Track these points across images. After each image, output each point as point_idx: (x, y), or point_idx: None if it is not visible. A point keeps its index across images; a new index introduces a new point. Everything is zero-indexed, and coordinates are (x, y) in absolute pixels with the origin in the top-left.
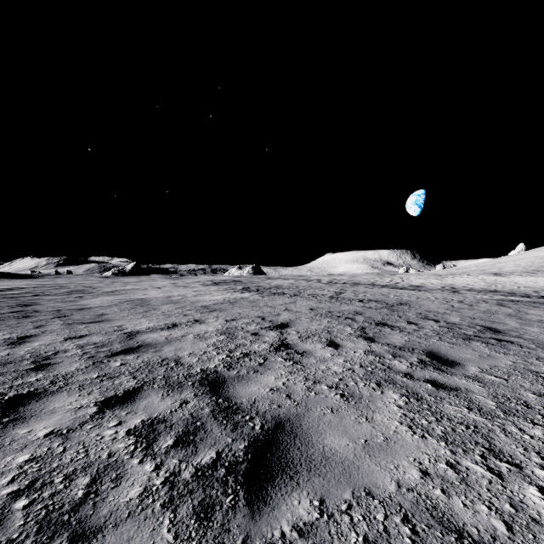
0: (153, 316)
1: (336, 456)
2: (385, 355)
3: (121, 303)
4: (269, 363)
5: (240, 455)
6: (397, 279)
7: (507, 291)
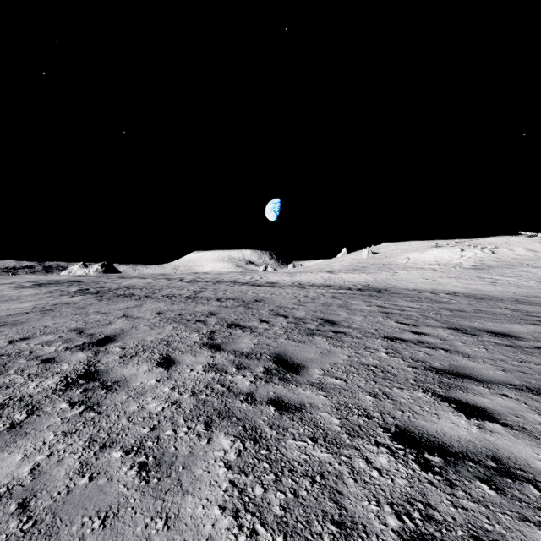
0: None
1: None
2: (228, 369)
3: None
4: (33, 419)
5: None
6: (257, 276)
7: (337, 285)
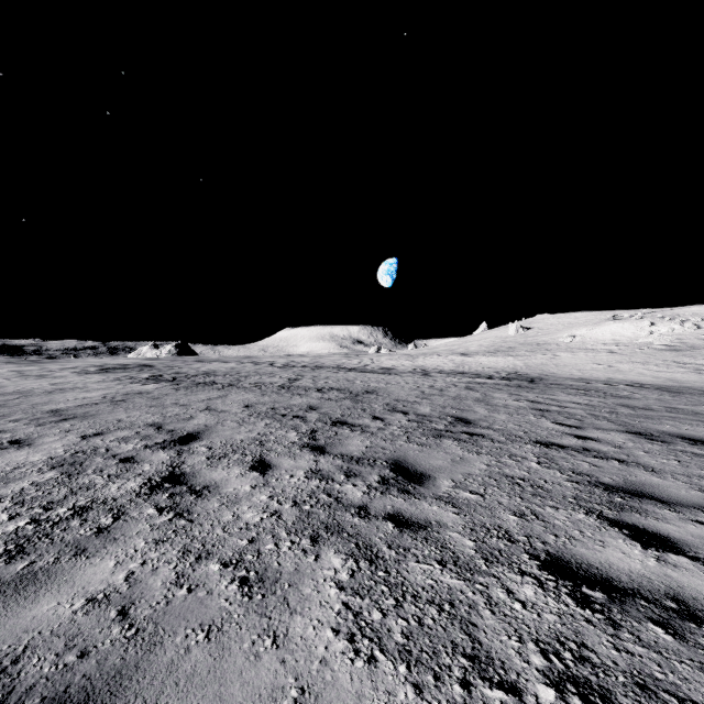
0: None
1: None
2: (335, 476)
3: None
4: (121, 525)
5: None
6: (367, 360)
7: (473, 372)
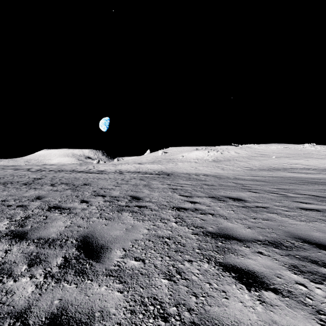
0: None
1: None
2: (16, 268)
3: None
4: None
5: None
6: (91, 167)
7: (144, 171)
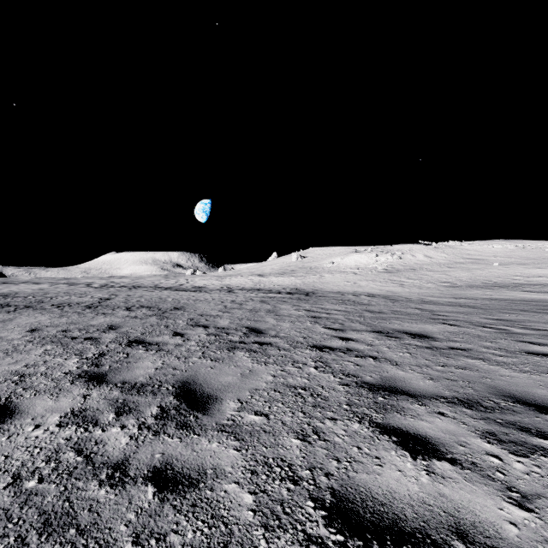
0: None
1: None
2: (102, 416)
3: None
4: None
5: None
6: (183, 280)
7: (267, 289)
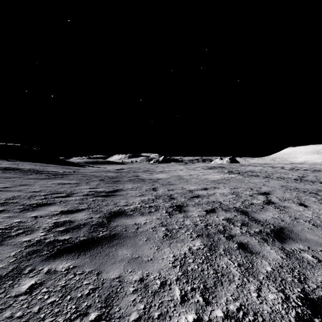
0: (192, 184)
1: (312, 240)
2: None
3: (171, 177)
4: (266, 208)
5: (269, 232)
6: None
7: None
